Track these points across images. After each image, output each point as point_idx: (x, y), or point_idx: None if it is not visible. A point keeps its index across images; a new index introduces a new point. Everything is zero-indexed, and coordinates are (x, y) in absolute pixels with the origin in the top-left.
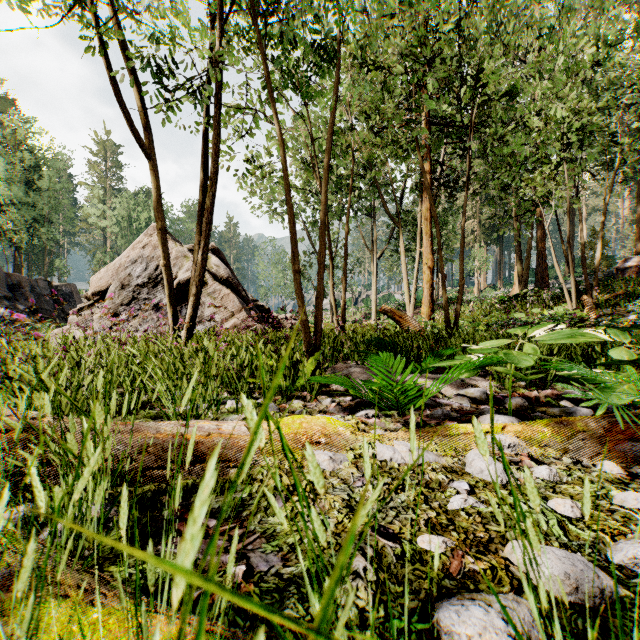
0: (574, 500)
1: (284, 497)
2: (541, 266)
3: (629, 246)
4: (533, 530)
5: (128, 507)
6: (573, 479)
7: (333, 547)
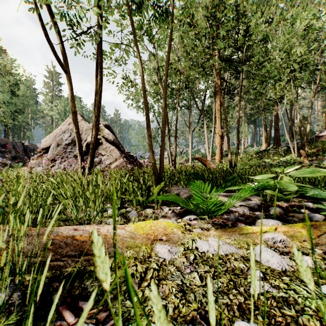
0: None
1: (137, 283)
2: (276, 135)
3: (321, 125)
4: None
5: (29, 291)
6: None
7: None
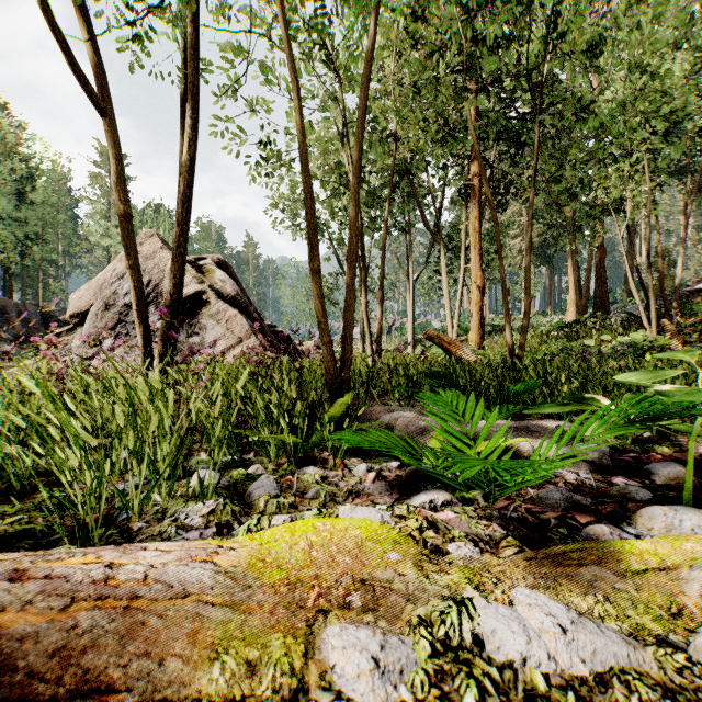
0: None
1: None
2: (600, 289)
3: (693, 268)
4: None
5: None
6: None
7: None
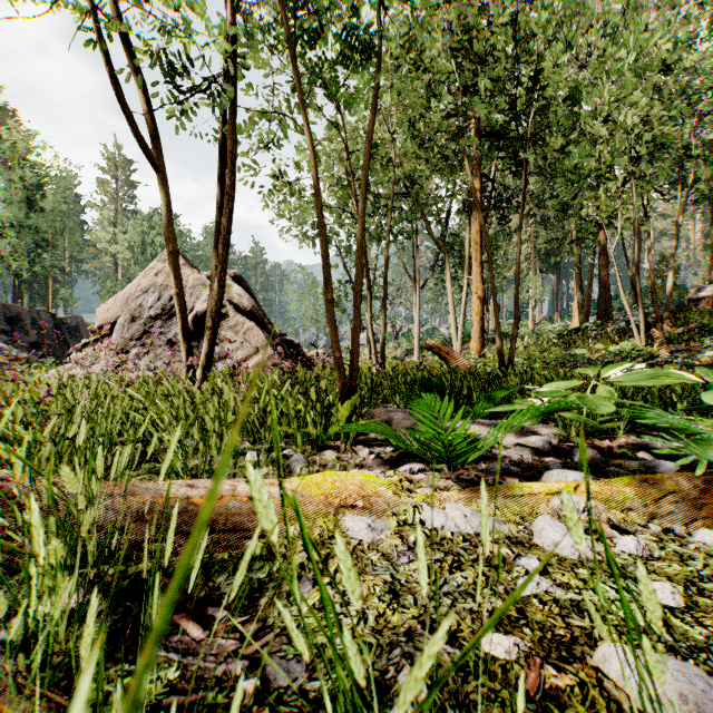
0: (672, 582)
1: (312, 579)
2: (604, 296)
3: (701, 274)
4: (653, 653)
5: (116, 592)
6: (667, 553)
7: (373, 651)
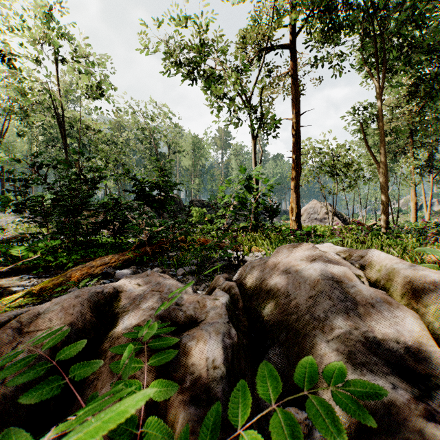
0: None
1: None
2: None
3: None
4: None
5: None
6: None
7: None
